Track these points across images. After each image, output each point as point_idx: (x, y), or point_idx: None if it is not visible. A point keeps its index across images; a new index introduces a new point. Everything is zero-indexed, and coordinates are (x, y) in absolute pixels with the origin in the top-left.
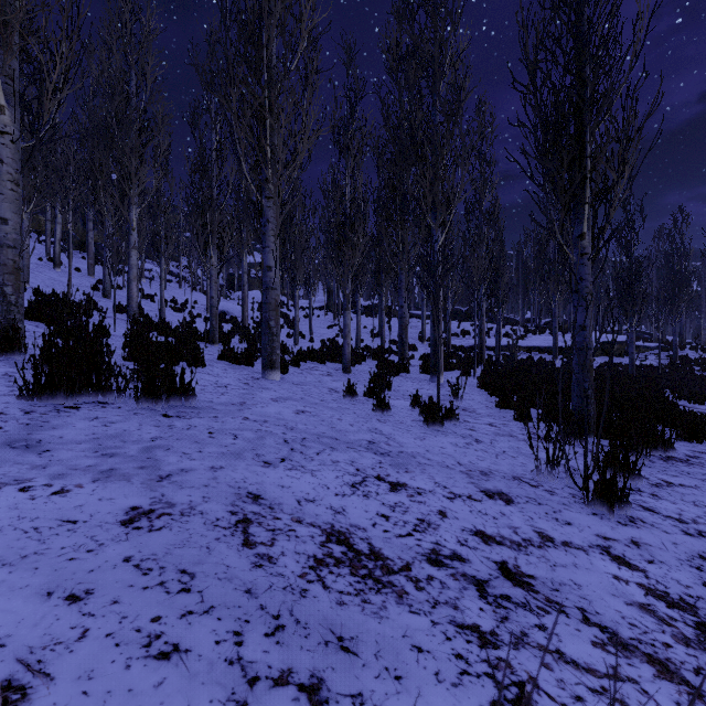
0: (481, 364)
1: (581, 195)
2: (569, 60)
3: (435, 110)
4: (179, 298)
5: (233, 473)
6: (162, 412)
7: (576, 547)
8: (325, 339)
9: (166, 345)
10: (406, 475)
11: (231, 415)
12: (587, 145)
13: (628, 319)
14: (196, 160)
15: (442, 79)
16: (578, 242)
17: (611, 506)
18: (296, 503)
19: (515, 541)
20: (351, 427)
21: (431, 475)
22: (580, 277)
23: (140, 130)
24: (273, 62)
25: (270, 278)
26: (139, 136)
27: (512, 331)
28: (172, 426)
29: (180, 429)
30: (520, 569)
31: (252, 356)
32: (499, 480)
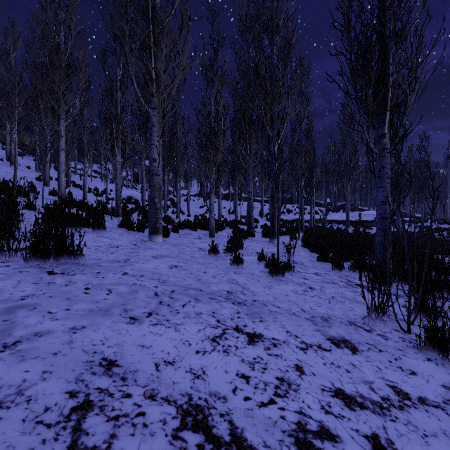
0: (301, 231)
1: (384, 105)
2: (377, 1)
3: (272, 56)
4: (100, 187)
5: (93, 334)
6: (49, 269)
7: (433, 405)
8: (198, 215)
9: (74, 216)
10: (261, 325)
11: (112, 271)
12: (390, 66)
13: (396, 201)
14: (105, 87)
15: (278, 34)
16: (380, 140)
17: (444, 353)
18: (153, 368)
19: (375, 401)
20: (213, 279)
21: (283, 324)
22: (382, 166)
23: (67, 68)
24: (157, 9)
25: (155, 167)
26: (67, 72)
27: (319, 210)
28: (51, 283)
29: (58, 286)
30: (394, 446)
31: (144, 225)
32: (338, 326)
